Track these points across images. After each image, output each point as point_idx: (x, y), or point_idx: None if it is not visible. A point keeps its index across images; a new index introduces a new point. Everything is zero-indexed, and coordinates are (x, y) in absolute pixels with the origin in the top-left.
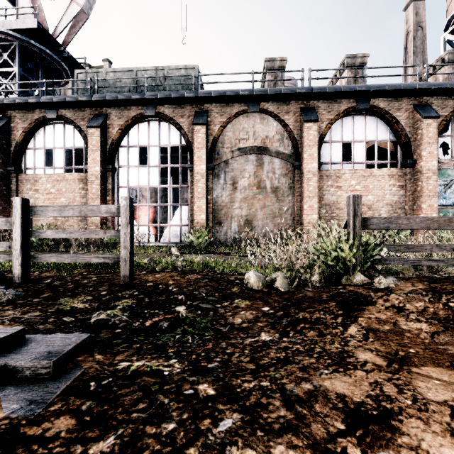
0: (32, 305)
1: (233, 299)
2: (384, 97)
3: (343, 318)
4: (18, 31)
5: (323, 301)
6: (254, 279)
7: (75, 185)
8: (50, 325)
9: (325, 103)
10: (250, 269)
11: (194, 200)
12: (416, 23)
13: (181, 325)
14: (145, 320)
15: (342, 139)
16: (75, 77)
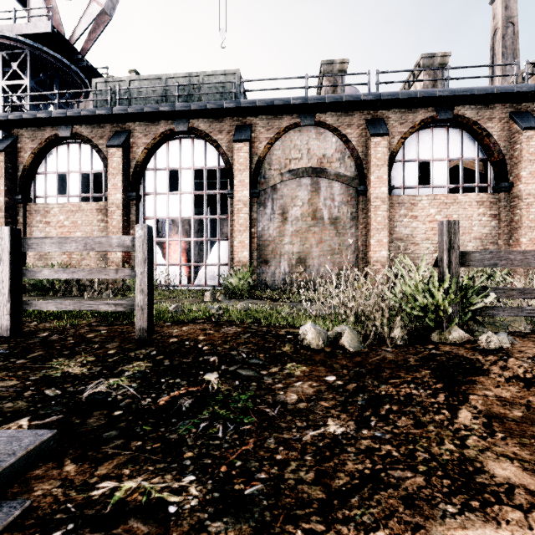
0: (11, 369)
1: (284, 363)
2: (472, 104)
3: (446, 396)
4: (29, 37)
5: (412, 367)
6: (312, 335)
7: (93, 216)
8: (23, 403)
9: (397, 112)
10: (306, 320)
11: (235, 234)
12: (506, 19)
13: (210, 405)
14: (159, 396)
15: (419, 157)
16: (93, 88)
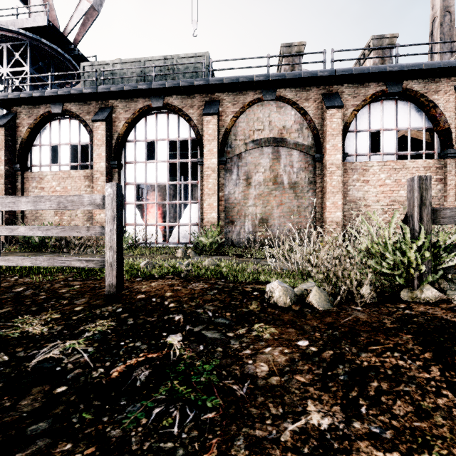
0: None
1: (252, 323)
2: (419, 78)
3: (441, 370)
4: (29, 30)
5: (390, 330)
6: (279, 293)
7: (81, 182)
8: None
9: (351, 87)
10: (270, 276)
11: (204, 197)
12: (444, 8)
13: (169, 379)
14: (113, 365)
15: (370, 127)
16: (81, 70)
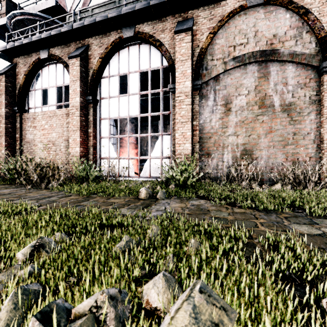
0: None
1: None
2: None
3: None
4: (45, 13)
5: None
6: None
7: (63, 120)
8: None
9: None
10: None
11: (177, 126)
12: None
13: None
14: None
15: None
16: (67, 21)
